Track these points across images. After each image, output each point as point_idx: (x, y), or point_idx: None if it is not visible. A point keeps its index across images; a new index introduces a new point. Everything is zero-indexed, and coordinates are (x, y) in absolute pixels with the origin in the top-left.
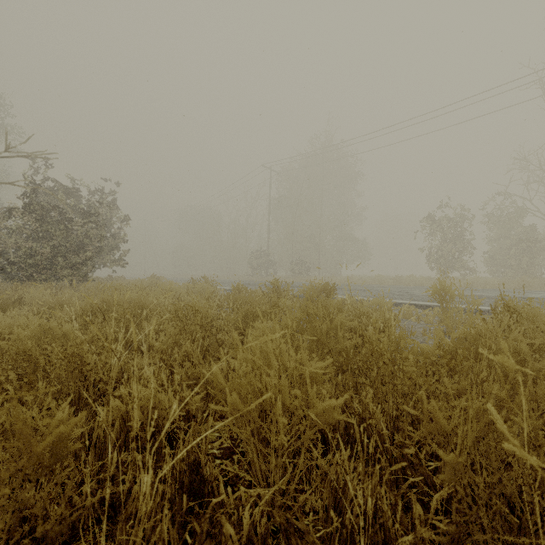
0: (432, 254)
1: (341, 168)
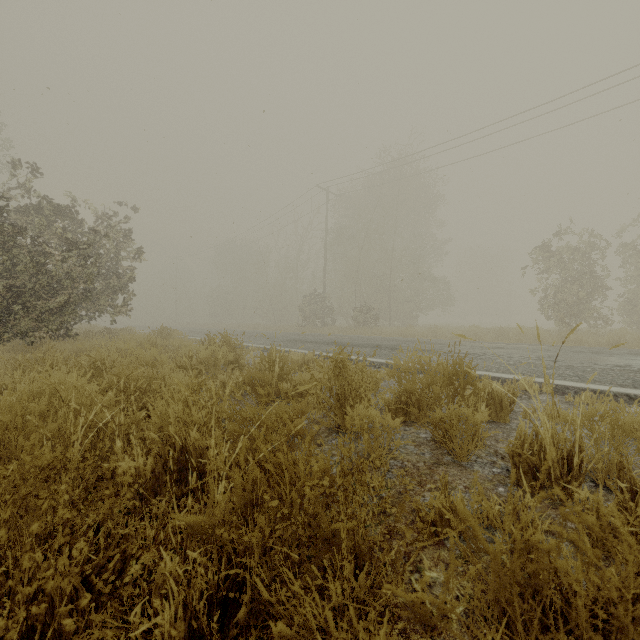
0: (548, 297)
1: (417, 189)
